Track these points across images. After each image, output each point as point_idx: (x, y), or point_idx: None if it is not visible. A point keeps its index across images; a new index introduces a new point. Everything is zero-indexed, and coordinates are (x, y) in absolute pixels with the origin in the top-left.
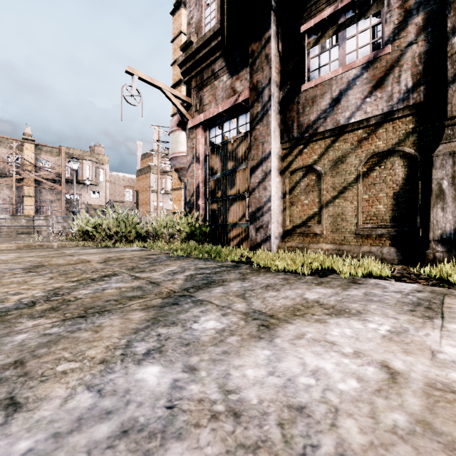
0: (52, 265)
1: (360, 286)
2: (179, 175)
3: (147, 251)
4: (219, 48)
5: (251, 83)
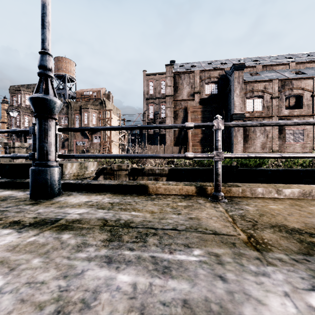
0: None
1: None
2: None
3: None
4: None
5: (20, 141)
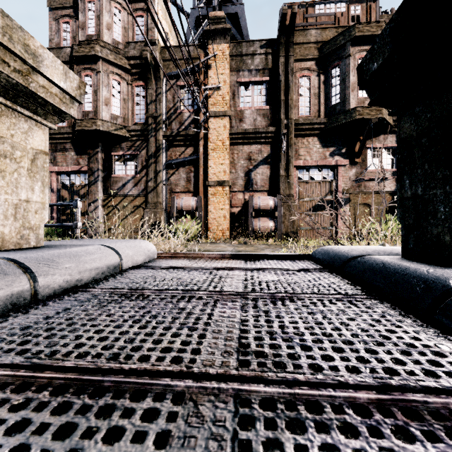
0: None
1: None
2: None
3: None
4: (70, 139)
5: (89, 166)
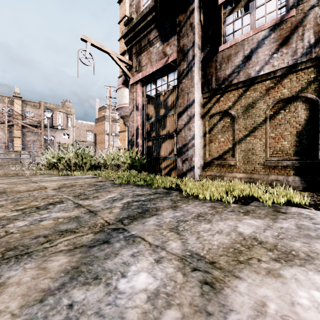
0: (12, 192)
1: (287, 216)
2: (124, 121)
3: (96, 179)
4: (153, 21)
5: (178, 47)
